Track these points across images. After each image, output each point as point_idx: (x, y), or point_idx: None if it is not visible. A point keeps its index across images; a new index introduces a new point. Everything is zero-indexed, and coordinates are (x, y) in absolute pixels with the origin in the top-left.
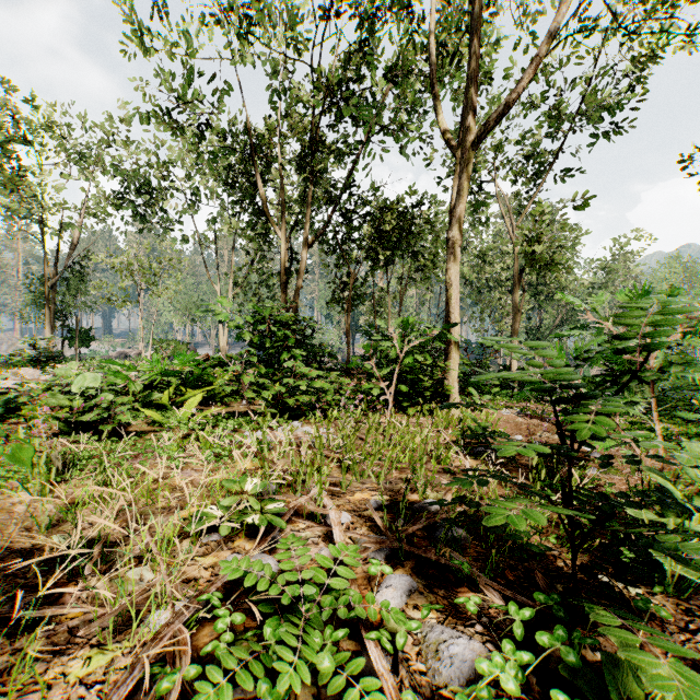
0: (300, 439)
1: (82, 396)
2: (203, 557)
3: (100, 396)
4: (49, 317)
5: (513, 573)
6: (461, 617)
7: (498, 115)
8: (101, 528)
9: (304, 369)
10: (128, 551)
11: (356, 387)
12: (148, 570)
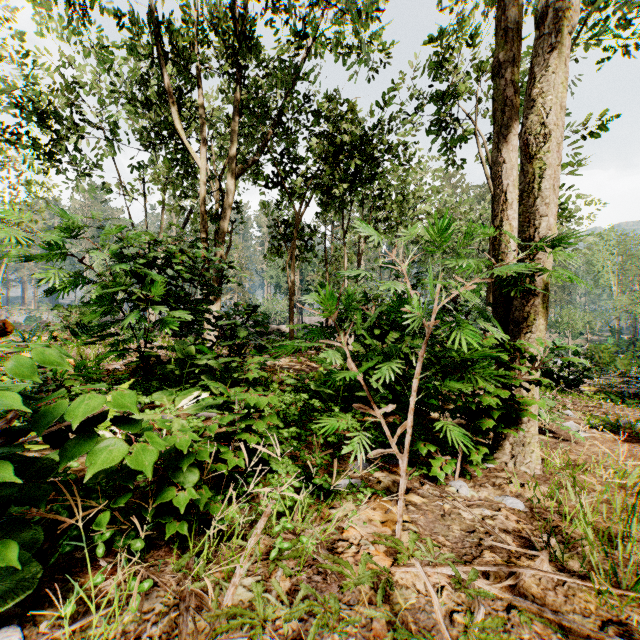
0: None
1: None
2: None
3: None
4: None
5: None
6: None
7: None
8: None
9: None
10: None
11: (300, 380)
12: None
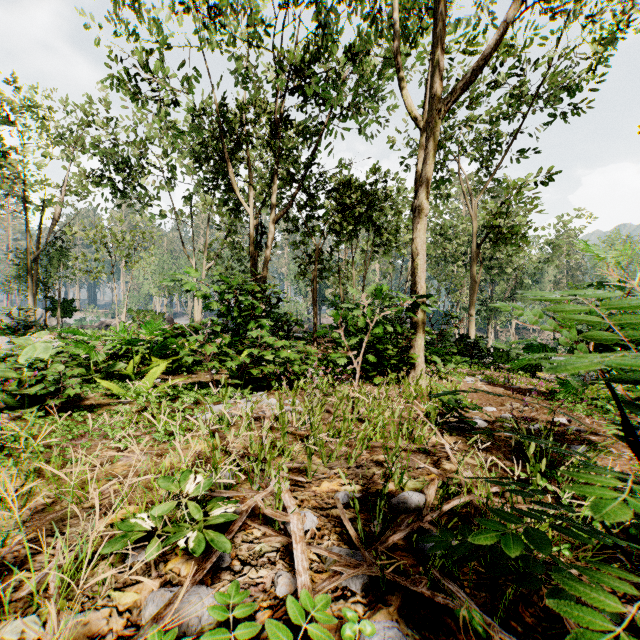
0: (264, 412)
1: (32, 368)
2: (121, 591)
3: (50, 368)
4: (32, 289)
5: (530, 610)
6: None
7: (465, 82)
8: None
9: (269, 338)
10: (9, 594)
11: (322, 356)
12: (35, 622)
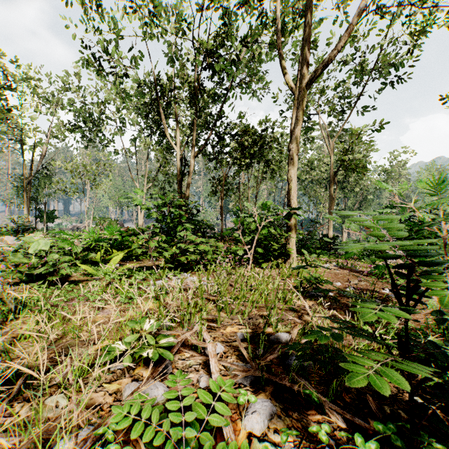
0: (188, 285)
1: (37, 256)
2: (109, 384)
3: (49, 256)
4: (26, 203)
5: (349, 396)
6: (312, 439)
7: (323, 65)
8: (29, 362)
9: (192, 237)
10: (48, 382)
11: (227, 249)
12: (63, 397)
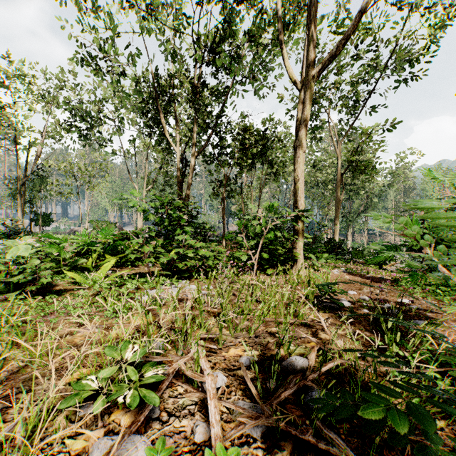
0: (187, 295)
1: (16, 263)
2: (74, 438)
3: (29, 263)
4: (21, 205)
5: (392, 453)
6: None
7: (333, 55)
8: None
9: (191, 241)
10: None
11: (229, 254)
12: None
